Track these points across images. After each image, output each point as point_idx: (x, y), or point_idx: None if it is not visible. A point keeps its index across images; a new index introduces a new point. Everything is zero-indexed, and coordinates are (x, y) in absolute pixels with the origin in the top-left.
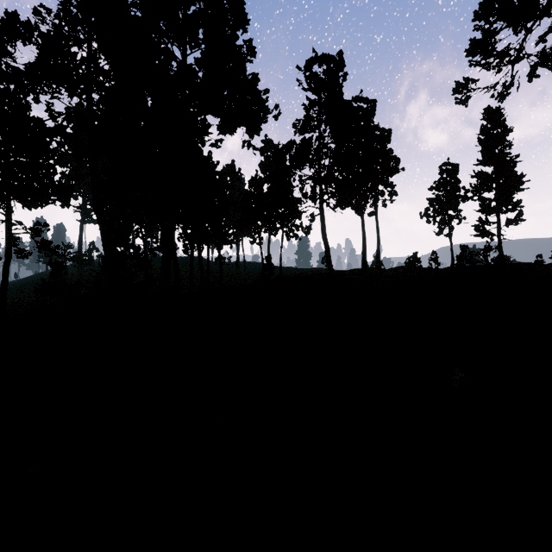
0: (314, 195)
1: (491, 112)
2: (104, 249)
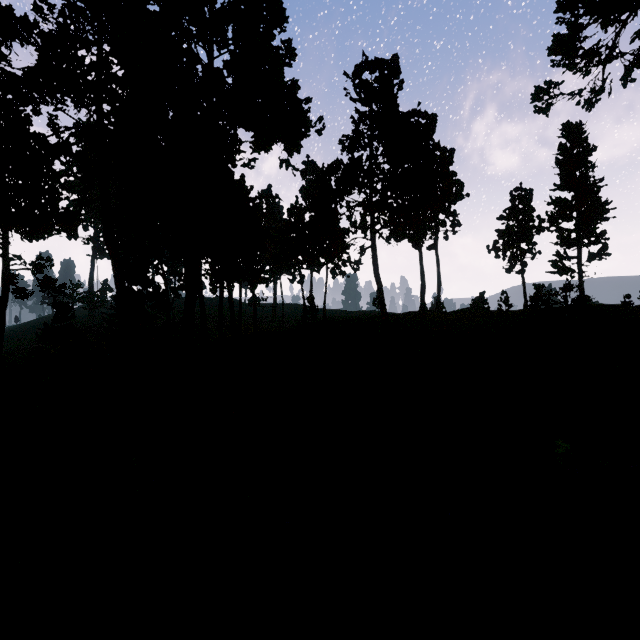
0: (364, 224)
1: (570, 128)
2: (117, 288)
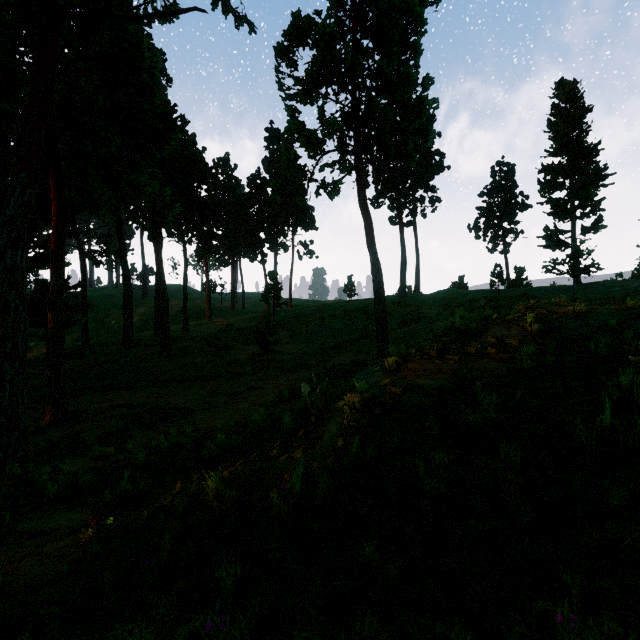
0: (343, 145)
1: (565, 86)
2: None
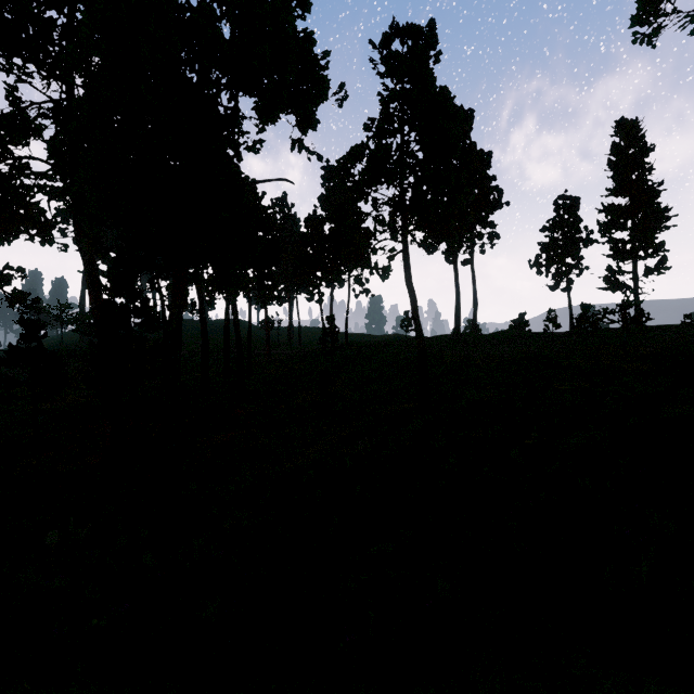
0: (394, 226)
1: (625, 125)
2: (91, 298)
